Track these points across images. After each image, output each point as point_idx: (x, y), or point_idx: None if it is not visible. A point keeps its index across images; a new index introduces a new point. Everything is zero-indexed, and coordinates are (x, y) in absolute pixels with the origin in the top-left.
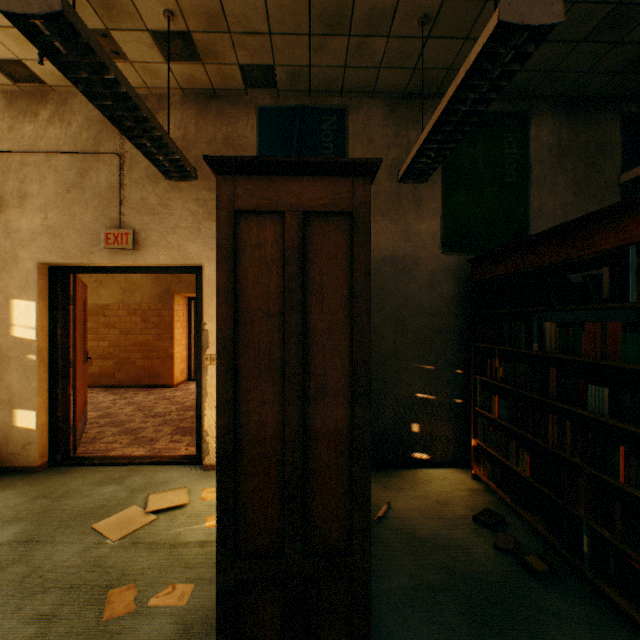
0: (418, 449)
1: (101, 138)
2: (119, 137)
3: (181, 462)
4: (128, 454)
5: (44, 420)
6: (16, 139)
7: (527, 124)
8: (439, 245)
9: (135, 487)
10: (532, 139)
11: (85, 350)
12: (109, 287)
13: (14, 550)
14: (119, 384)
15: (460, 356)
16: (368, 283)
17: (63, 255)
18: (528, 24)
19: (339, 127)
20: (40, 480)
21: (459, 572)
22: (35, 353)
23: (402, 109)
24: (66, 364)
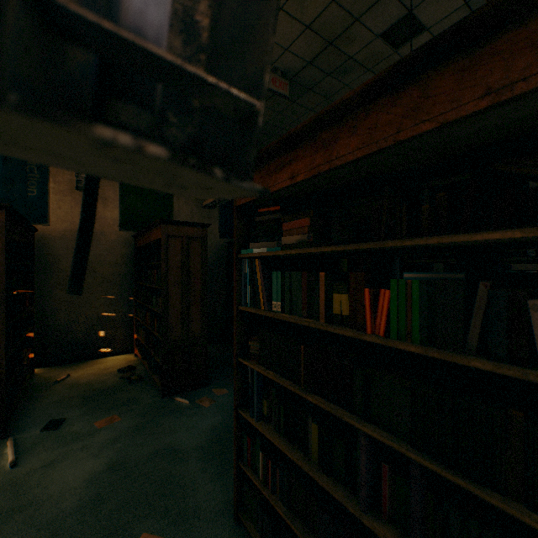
0: (104, 346)
1: None
2: None
3: None
4: None
5: None
6: None
7: None
8: (119, 225)
9: None
10: None
11: None
12: None
13: None
14: None
15: (133, 289)
16: (5, 254)
17: None
18: None
19: None
20: None
21: (93, 389)
22: None
23: None
24: None
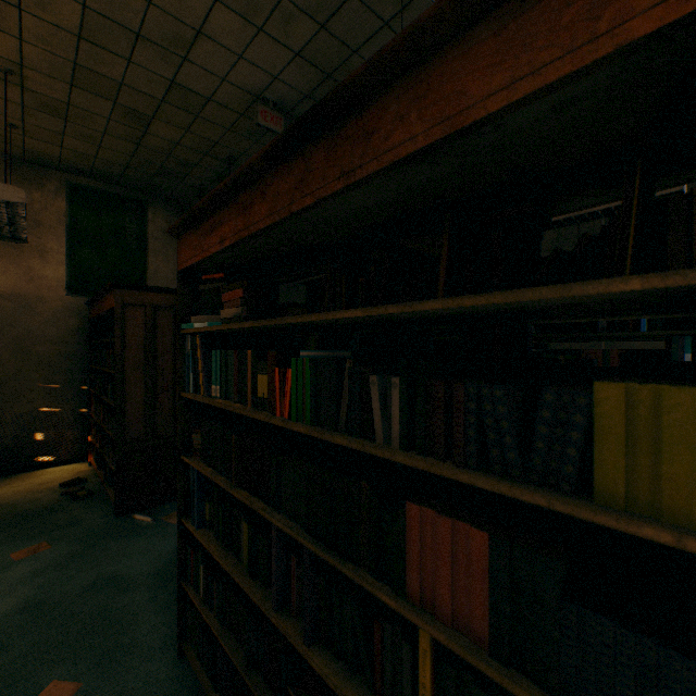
0: (44, 453)
1: None
2: None
3: None
4: None
5: None
6: None
7: (146, 210)
8: (66, 288)
9: None
10: (151, 221)
11: None
12: None
13: None
14: None
15: (87, 376)
16: None
17: None
18: (4, 200)
19: None
20: None
21: (17, 511)
22: None
23: (26, 171)
24: None
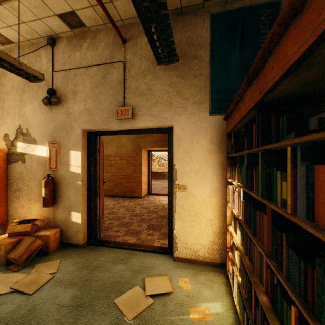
0: None
1: (113, 54)
2: (123, 51)
3: (158, 252)
4: (126, 241)
5: (85, 218)
6: (72, 62)
7: None
8: None
9: (134, 268)
10: None
11: (102, 178)
12: (111, 145)
13: (70, 313)
14: (115, 195)
15: None
16: None
17: (94, 124)
18: None
19: (274, 16)
20: (83, 254)
21: None
22: (80, 181)
23: None
24: (95, 187)
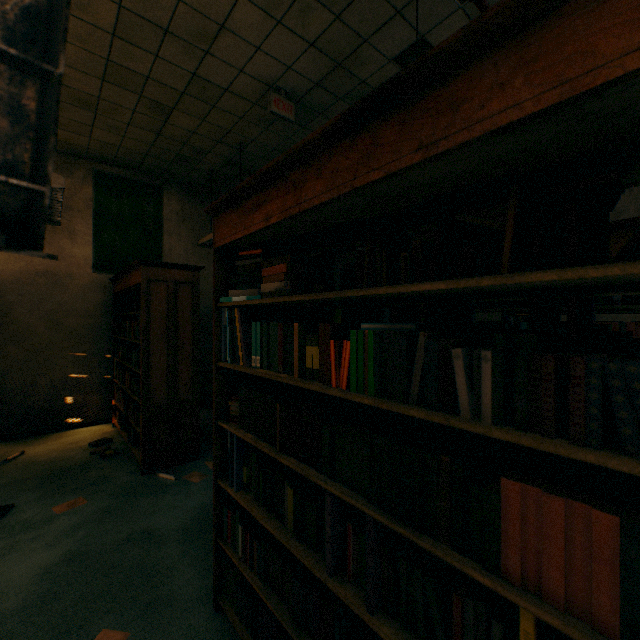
0: (73, 415)
1: None
2: None
3: None
4: None
5: None
6: None
7: (162, 194)
8: (92, 266)
9: None
10: (165, 205)
11: None
12: None
13: None
14: None
15: (110, 345)
16: None
17: None
18: None
19: None
20: None
21: (54, 468)
22: None
23: (57, 160)
24: None
